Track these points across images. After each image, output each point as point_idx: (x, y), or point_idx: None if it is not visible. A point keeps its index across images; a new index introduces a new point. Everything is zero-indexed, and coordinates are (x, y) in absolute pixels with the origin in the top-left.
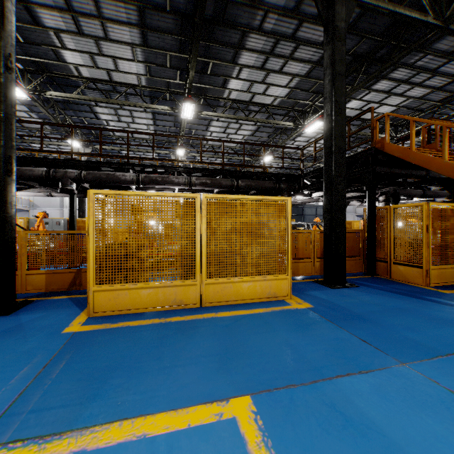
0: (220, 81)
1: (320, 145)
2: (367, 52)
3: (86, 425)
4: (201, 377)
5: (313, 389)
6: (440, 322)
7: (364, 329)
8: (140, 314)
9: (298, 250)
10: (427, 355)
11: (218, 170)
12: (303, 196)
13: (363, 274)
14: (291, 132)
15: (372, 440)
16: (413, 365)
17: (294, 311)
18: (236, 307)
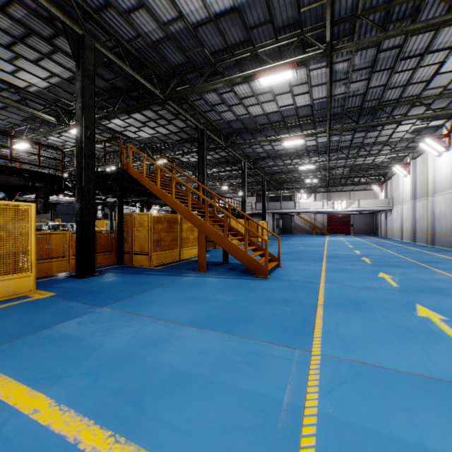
0: None
1: None
2: (123, 88)
3: None
4: None
5: (33, 336)
6: (141, 284)
7: (91, 298)
8: None
9: (51, 250)
10: (121, 300)
11: None
12: (68, 196)
13: (114, 265)
14: (54, 126)
15: (63, 340)
16: (109, 307)
17: (35, 300)
18: None
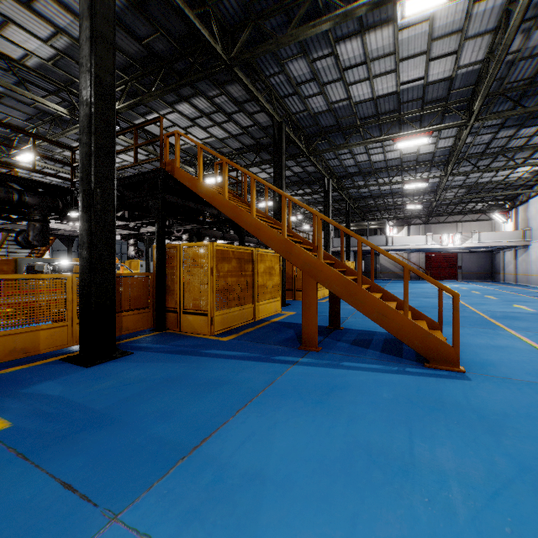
0: None
1: (121, 161)
2: (164, 55)
3: None
4: None
5: None
6: (206, 387)
7: (89, 448)
8: None
9: (37, 309)
10: (166, 466)
11: None
12: None
13: (151, 331)
14: (68, 125)
15: None
16: (131, 511)
17: None
18: None
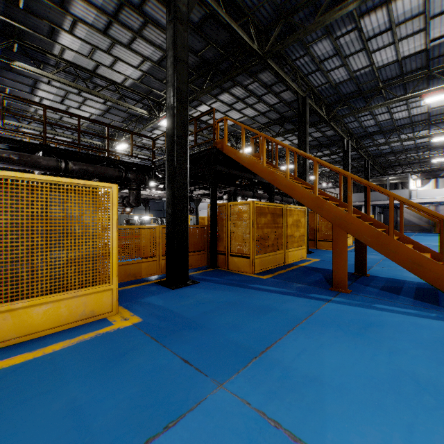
0: (44, 27)
1: None
2: (212, 60)
3: None
4: None
5: None
6: (258, 311)
7: (191, 341)
8: None
9: (140, 248)
10: (245, 360)
11: (36, 144)
12: (158, 190)
13: (207, 268)
14: (146, 121)
15: None
16: (230, 384)
17: (112, 334)
18: (13, 350)
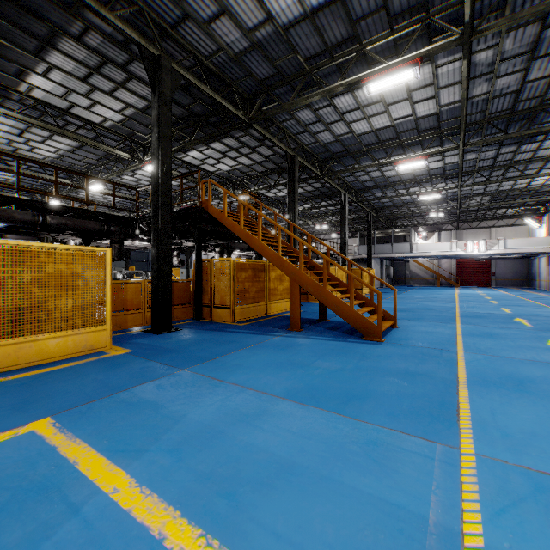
0: (12, 67)
1: None
2: (201, 113)
3: None
4: None
5: (110, 398)
6: (223, 343)
7: (169, 357)
8: None
9: (127, 301)
10: (202, 362)
11: (10, 197)
12: (142, 241)
13: (192, 320)
14: (128, 163)
15: (142, 406)
16: (189, 369)
17: (111, 357)
18: (39, 367)
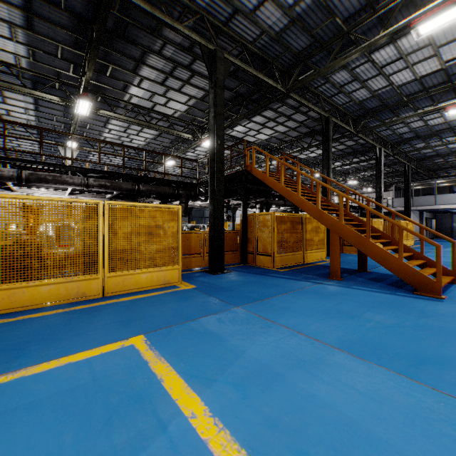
0: (120, 84)
1: None
2: (245, 93)
3: (19, 369)
4: (108, 333)
5: (183, 325)
6: (268, 286)
7: (225, 295)
8: (41, 308)
9: (191, 247)
10: (252, 301)
11: (119, 173)
12: (201, 201)
13: (239, 264)
14: (191, 142)
15: (207, 336)
16: (242, 307)
17: (182, 291)
18: (136, 293)
